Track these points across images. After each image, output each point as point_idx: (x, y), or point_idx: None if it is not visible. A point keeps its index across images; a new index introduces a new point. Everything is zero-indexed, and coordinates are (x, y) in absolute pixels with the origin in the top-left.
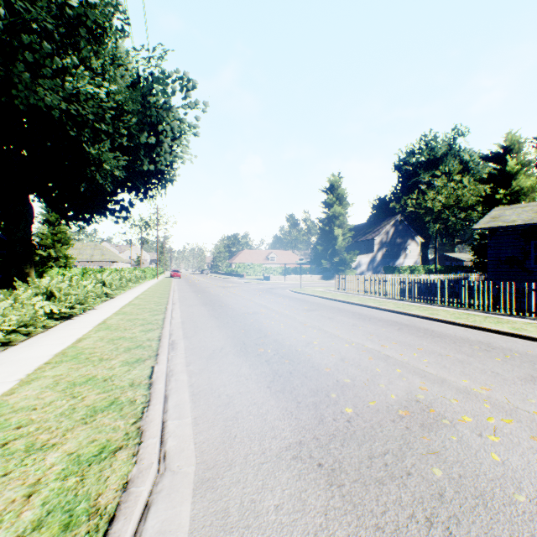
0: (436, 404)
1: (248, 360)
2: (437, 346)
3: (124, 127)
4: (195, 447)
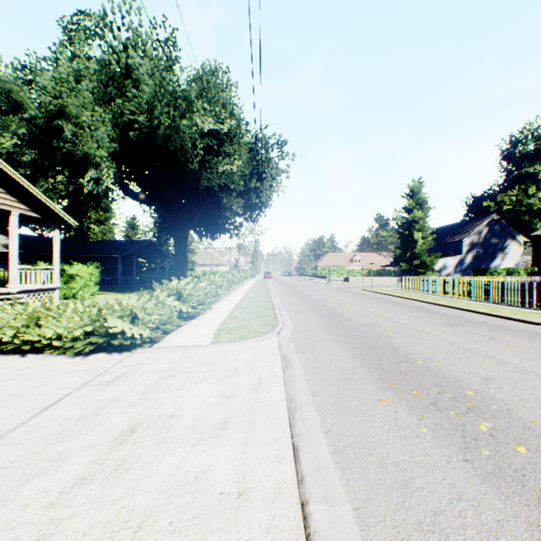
0: (382, 324)
1: (313, 313)
2: (419, 315)
3: (241, 178)
4: (292, 324)
